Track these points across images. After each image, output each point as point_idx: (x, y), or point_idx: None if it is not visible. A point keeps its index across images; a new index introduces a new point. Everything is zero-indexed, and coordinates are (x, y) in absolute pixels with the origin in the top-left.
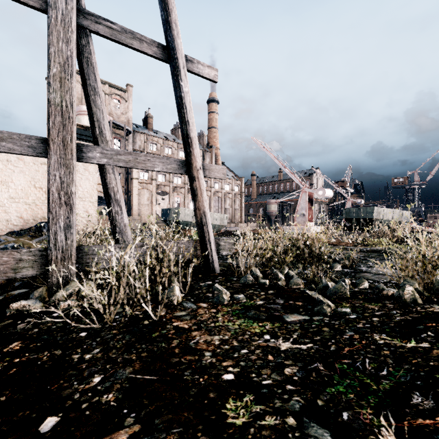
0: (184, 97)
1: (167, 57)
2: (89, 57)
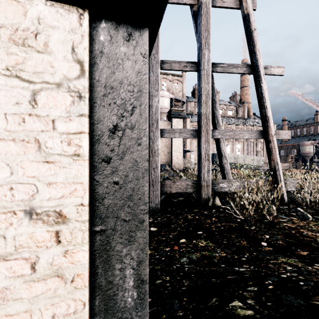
0: (263, 93)
1: (251, 71)
2: (212, 85)
